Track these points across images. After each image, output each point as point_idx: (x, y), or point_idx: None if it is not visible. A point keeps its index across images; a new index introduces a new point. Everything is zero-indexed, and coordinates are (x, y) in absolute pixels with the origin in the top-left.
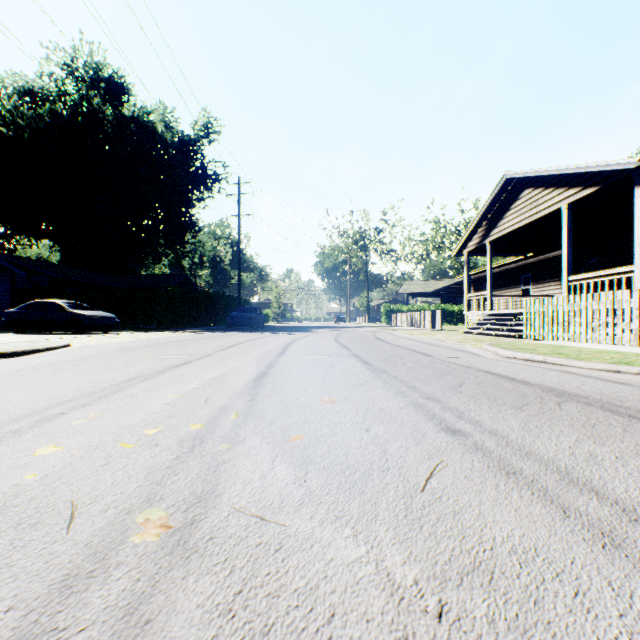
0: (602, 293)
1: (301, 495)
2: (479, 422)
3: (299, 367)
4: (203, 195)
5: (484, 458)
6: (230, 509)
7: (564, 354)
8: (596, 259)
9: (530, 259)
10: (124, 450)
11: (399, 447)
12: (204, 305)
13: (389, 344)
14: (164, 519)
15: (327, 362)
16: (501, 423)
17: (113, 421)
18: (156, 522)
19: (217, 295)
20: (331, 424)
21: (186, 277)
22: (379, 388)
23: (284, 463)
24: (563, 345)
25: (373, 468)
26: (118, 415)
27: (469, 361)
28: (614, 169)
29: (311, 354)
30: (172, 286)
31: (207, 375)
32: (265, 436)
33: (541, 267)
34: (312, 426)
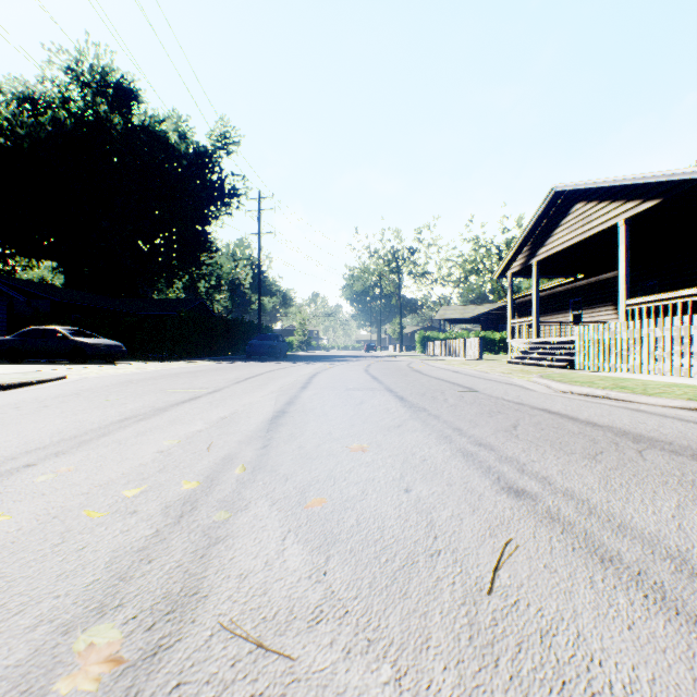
0: (667, 318)
1: (319, 599)
2: (547, 478)
3: (324, 404)
4: (220, 212)
5: (565, 534)
6: (215, 625)
7: (628, 388)
8: (654, 281)
9: (580, 281)
10: (89, 521)
11: (450, 517)
12: (221, 332)
13: (426, 376)
14: (114, 646)
15: (356, 397)
16: (575, 480)
17: (87, 476)
18: (101, 652)
19: (235, 321)
20: (361, 481)
21: (202, 301)
22: (418, 431)
23: (298, 543)
24: (624, 377)
25: (418, 551)
26: (96, 468)
27: (519, 396)
28: (678, 179)
29: (338, 388)
30: (185, 311)
31: (215, 414)
32: (276, 499)
33: (593, 290)
34: (337, 484)
